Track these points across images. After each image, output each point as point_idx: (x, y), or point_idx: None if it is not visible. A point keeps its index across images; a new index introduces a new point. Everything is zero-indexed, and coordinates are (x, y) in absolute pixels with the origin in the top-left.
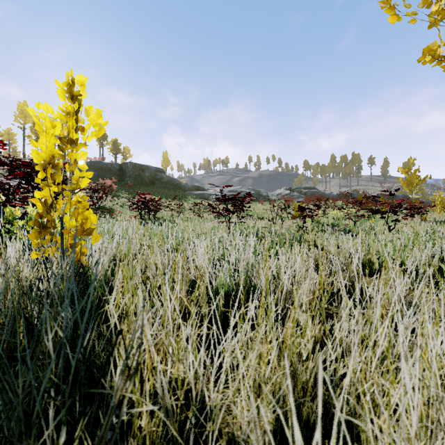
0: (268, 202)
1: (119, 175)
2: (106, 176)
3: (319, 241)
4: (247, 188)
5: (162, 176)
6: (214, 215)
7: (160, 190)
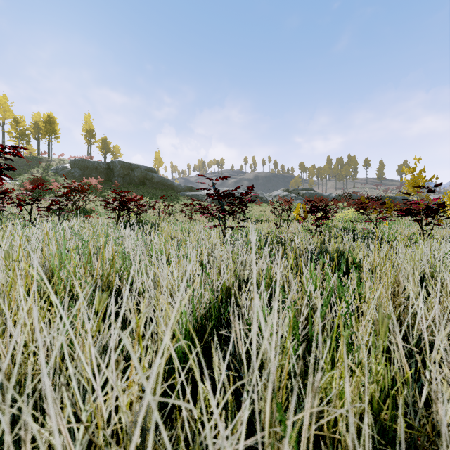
0: (265, 204)
1: (107, 174)
2: (91, 175)
3: (358, 256)
4: (243, 189)
5: (153, 176)
6: (208, 218)
7: (151, 191)
